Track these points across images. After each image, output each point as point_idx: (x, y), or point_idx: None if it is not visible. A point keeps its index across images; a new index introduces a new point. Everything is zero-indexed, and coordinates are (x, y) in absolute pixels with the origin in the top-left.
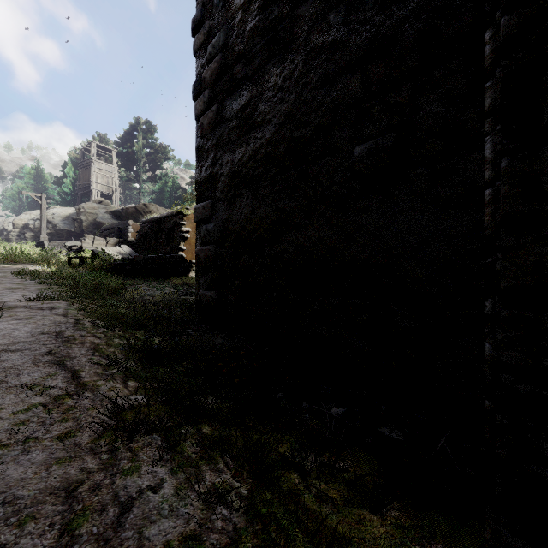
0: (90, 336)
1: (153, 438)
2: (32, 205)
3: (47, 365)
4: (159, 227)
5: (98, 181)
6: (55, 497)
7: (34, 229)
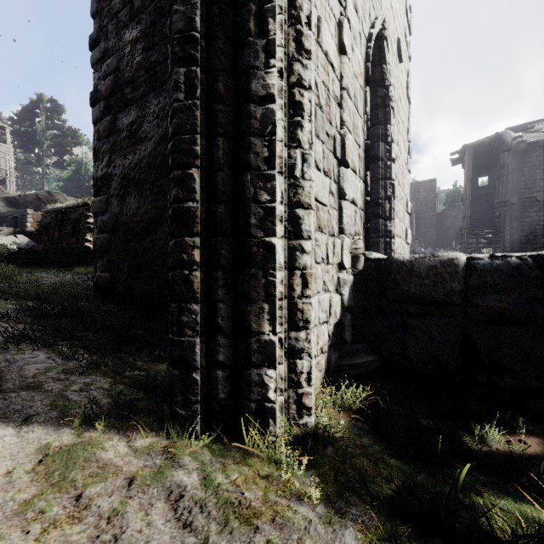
0: None
1: (35, 344)
2: None
3: None
4: (65, 217)
5: None
6: None
7: None
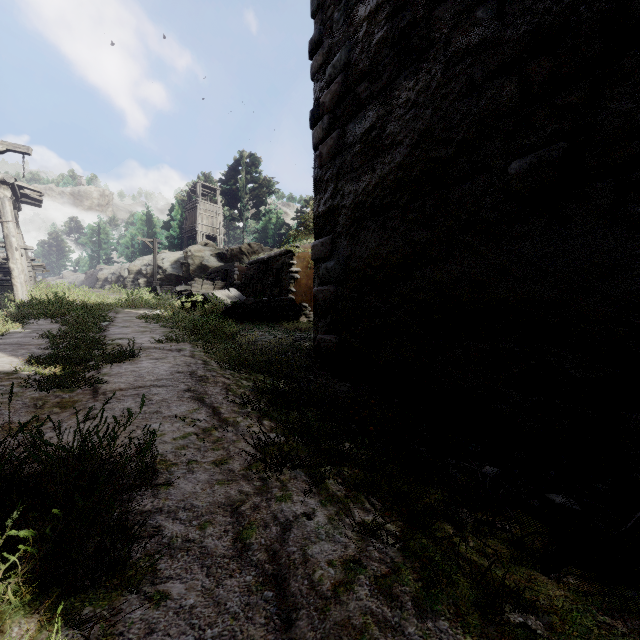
0: (220, 377)
1: (299, 473)
2: (143, 250)
3: (190, 400)
4: (266, 268)
5: (203, 222)
6: (226, 510)
7: (146, 275)
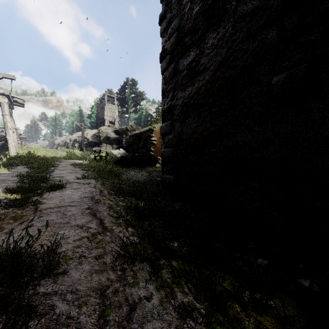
0: (107, 200)
1: (145, 265)
2: (77, 129)
3: (88, 215)
4: (139, 138)
5: (107, 114)
6: (96, 294)
7: (79, 142)
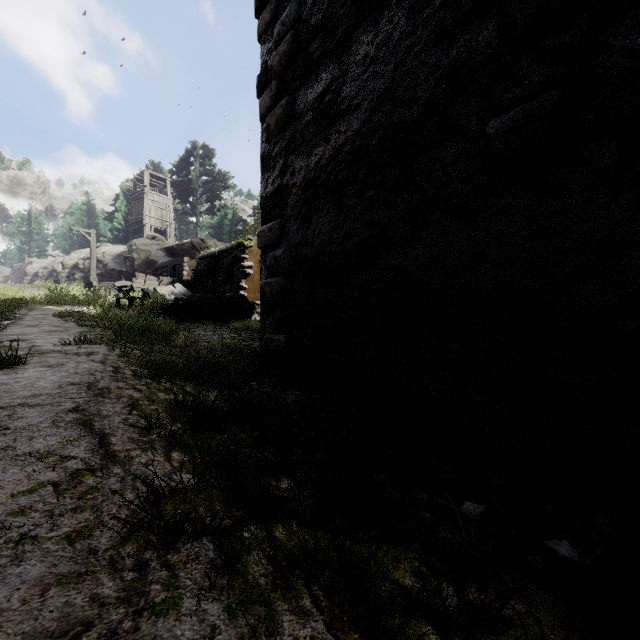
0: (128, 389)
1: (202, 547)
2: (82, 243)
3: (69, 425)
4: (218, 263)
5: (151, 214)
6: None
7: (84, 270)
